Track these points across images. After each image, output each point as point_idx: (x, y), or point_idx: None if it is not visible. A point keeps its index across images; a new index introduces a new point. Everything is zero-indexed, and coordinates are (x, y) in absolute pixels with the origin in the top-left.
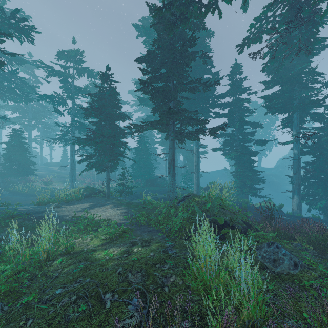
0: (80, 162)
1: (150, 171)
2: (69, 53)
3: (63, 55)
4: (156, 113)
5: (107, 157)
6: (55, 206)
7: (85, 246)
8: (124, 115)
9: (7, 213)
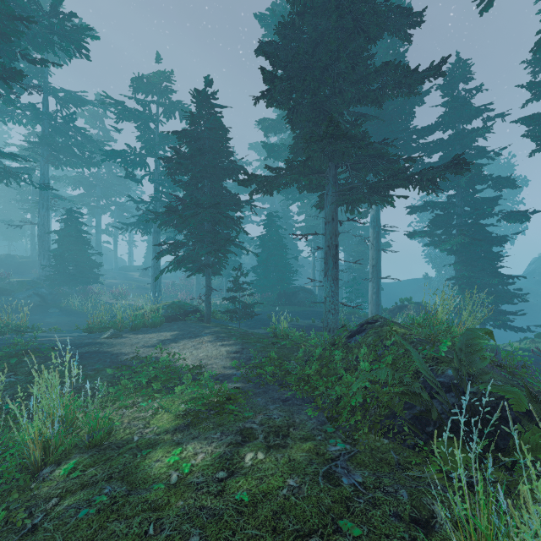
0: (158, 255)
1: (287, 279)
2: (150, 78)
3: (141, 83)
4: (297, 155)
5: (206, 245)
6: (110, 336)
7: (138, 430)
8: (237, 166)
9: (16, 345)
